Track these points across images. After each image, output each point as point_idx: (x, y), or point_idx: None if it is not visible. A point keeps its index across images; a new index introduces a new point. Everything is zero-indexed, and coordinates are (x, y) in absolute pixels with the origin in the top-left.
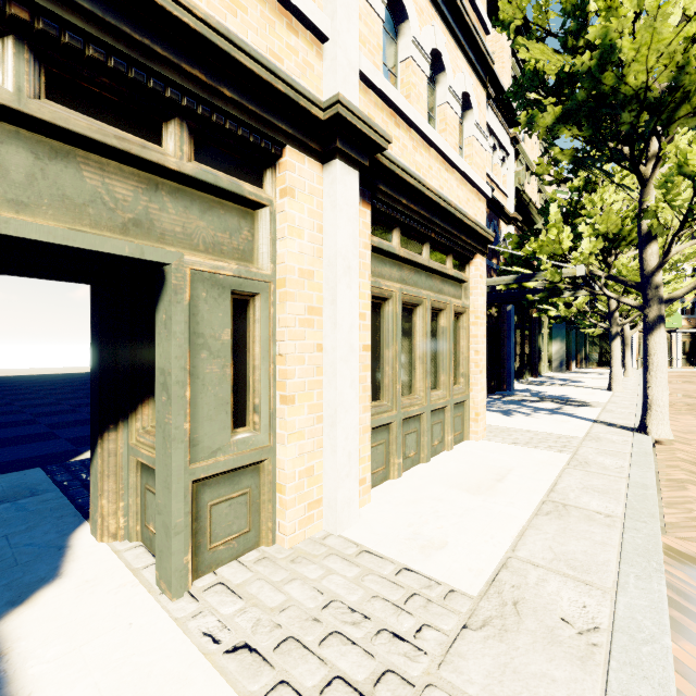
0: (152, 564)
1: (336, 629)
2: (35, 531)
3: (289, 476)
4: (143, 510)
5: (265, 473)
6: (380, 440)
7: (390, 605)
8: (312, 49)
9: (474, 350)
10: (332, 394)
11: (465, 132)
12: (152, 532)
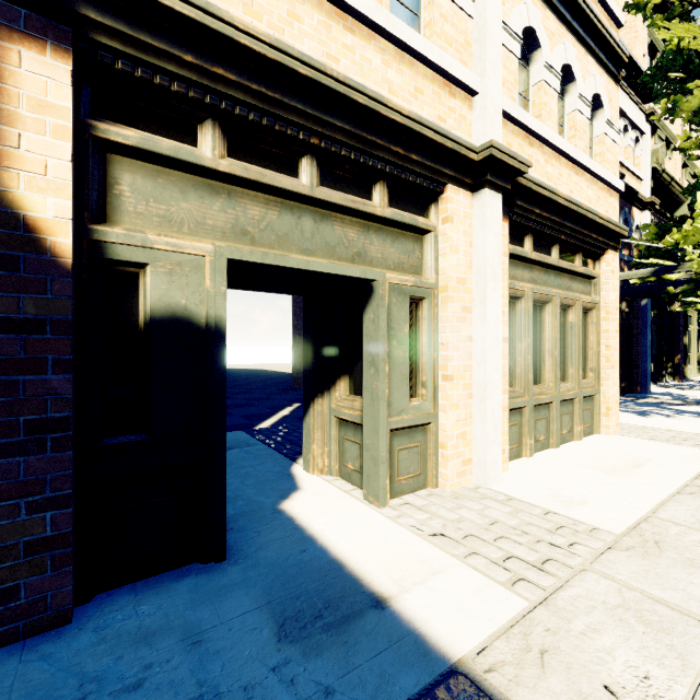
0: (355, 489)
1: (504, 535)
2: (266, 465)
3: (450, 436)
4: (341, 454)
5: (431, 433)
6: (513, 422)
7: (544, 529)
8: (465, 104)
9: (605, 345)
10: (481, 375)
11: (595, 131)
12: (351, 469)
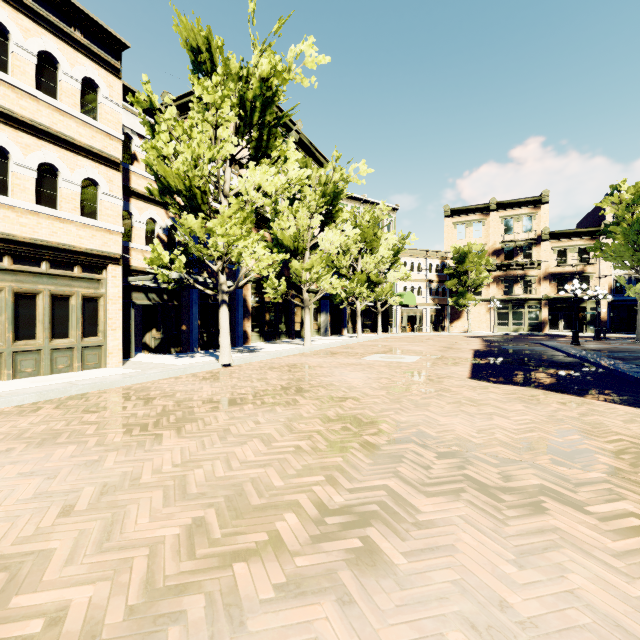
0: None
1: None
2: None
3: None
4: None
5: None
6: None
7: None
8: None
9: (108, 318)
10: None
11: (99, 197)
12: None
